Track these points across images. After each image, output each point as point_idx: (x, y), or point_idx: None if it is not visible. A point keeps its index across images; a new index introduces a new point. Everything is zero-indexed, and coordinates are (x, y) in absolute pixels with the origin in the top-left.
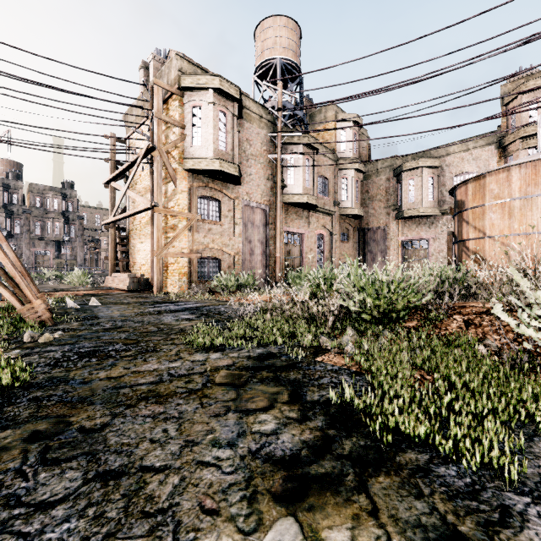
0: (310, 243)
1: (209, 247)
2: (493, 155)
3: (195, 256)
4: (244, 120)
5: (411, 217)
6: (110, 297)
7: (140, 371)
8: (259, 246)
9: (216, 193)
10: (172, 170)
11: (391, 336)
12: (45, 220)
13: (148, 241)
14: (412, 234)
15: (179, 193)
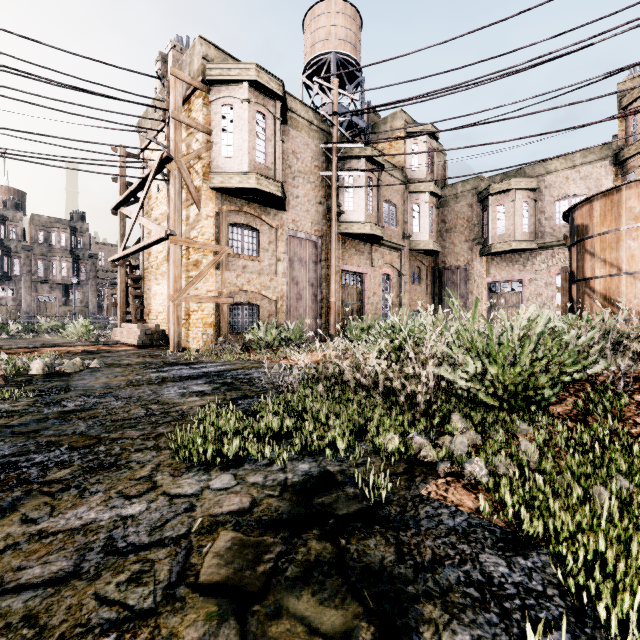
0: (373, 286)
1: (243, 289)
2: (607, 173)
3: (225, 301)
4: (290, 126)
5: (500, 253)
6: (109, 356)
7: (51, 532)
8: (309, 289)
9: (253, 219)
10: (194, 188)
11: (534, 433)
12: (49, 258)
13: (166, 282)
14: (501, 274)
15: (204, 219)
